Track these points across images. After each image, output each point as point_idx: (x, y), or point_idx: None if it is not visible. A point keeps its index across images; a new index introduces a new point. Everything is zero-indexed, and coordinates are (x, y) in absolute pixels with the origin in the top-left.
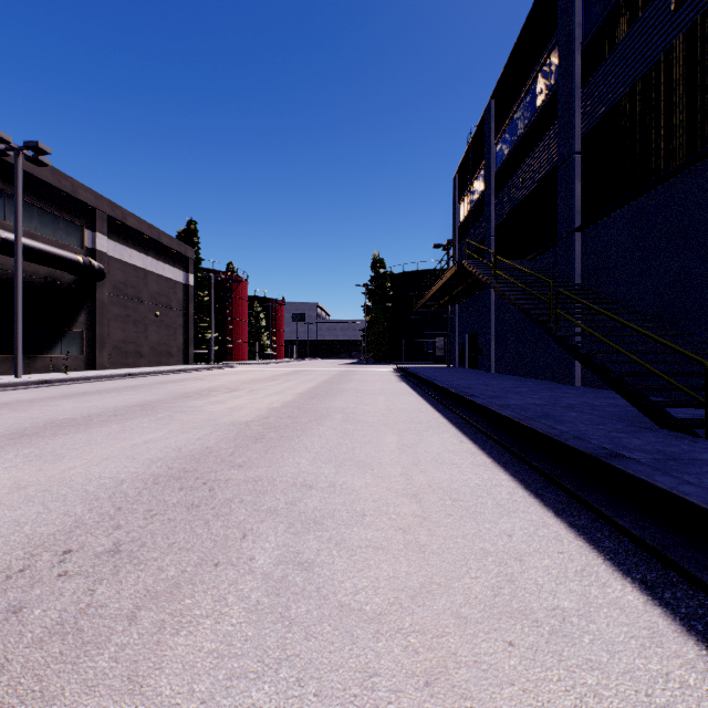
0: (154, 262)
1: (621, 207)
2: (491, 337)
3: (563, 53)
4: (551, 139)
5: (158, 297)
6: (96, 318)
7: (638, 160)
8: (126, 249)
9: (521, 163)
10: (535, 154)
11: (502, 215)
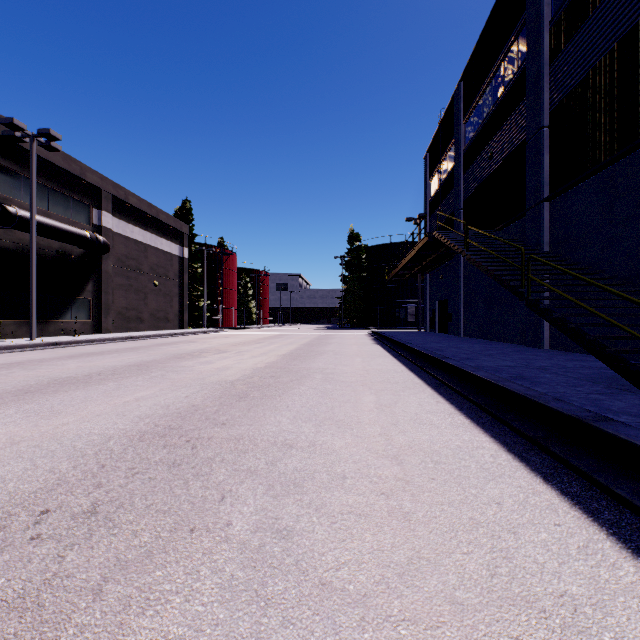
0: (153, 237)
1: (590, 176)
2: (461, 304)
3: (532, 32)
4: (519, 115)
5: (157, 268)
6: (102, 287)
7: (608, 130)
8: (128, 225)
9: (490, 139)
10: (504, 130)
11: (471, 189)
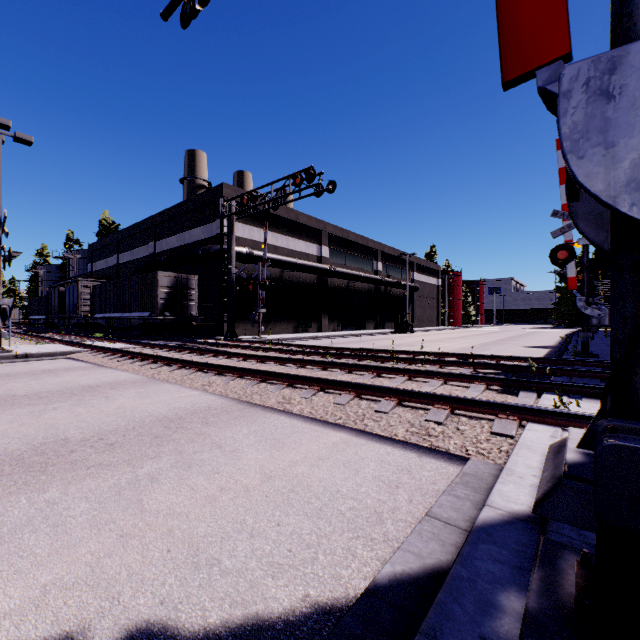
0: (427, 278)
1: None
2: None
3: None
4: None
5: (428, 294)
6: (413, 307)
7: None
8: (420, 275)
9: None
10: None
11: None
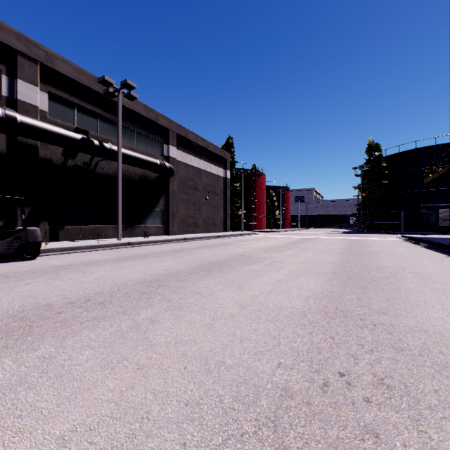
0: (205, 163)
1: None
2: None
3: None
4: None
5: (207, 186)
6: (169, 201)
7: None
8: (188, 155)
9: None
10: None
11: None
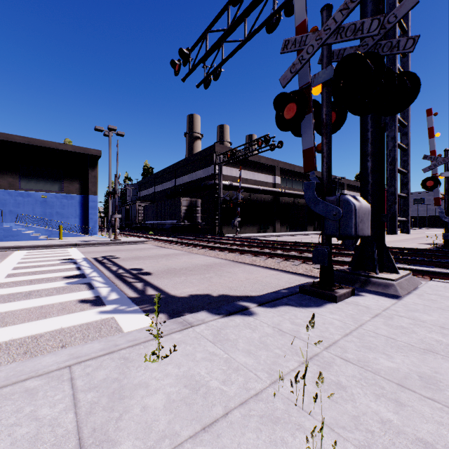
0: (355, 194)
1: None
2: None
3: None
4: None
5: None
6: None
7: None
8: (349, 192)
9: None
10: None
11: None
